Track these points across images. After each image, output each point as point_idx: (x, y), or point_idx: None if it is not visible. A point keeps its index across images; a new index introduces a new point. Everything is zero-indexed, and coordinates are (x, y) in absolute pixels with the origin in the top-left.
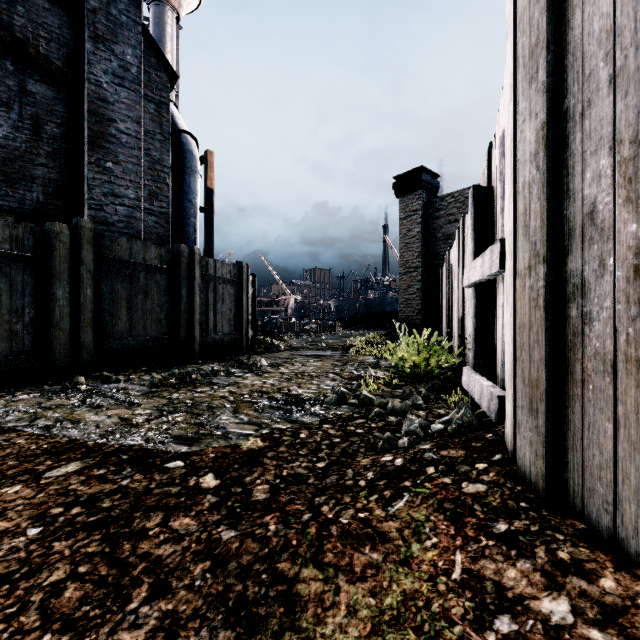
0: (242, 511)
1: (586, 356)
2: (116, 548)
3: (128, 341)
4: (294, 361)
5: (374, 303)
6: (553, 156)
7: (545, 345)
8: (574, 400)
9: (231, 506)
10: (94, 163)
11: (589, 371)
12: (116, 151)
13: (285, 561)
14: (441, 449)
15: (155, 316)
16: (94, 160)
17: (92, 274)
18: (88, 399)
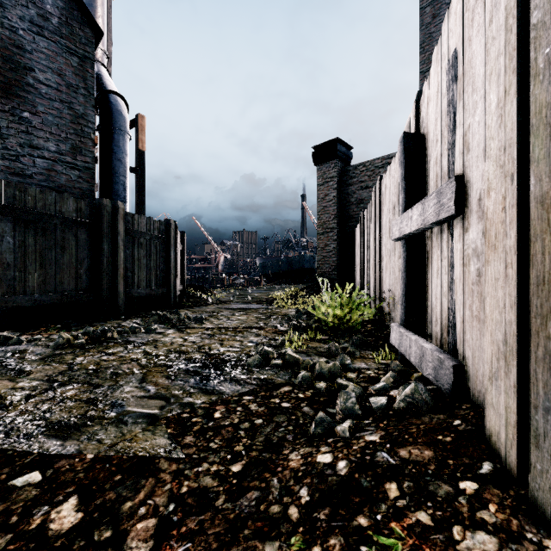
0: None
1: None
2: None
3: (41, 297)
4: (220, 315)
5: (294, 261)
6: None
7: None
8: None
9: None
10: (8, 111)
11: None
12: (34, 101)
13: None
14: (397, 447)
15: (74, 271)
16: (8, 108)
17: None
18: None
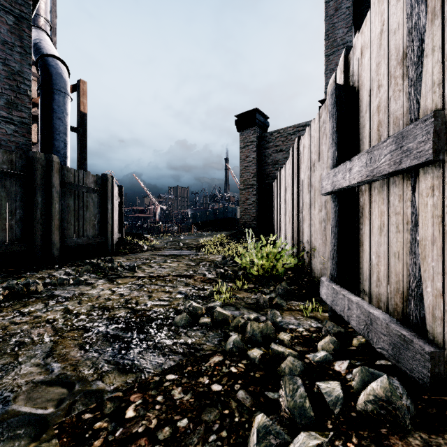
0: None
1: None
2: None
3: None
4: (152, 262)
5: (219, 212)
6: None
7: None
8: None
9: None
10: None
11: None
12: None
13: None
14: None
15: (3, 222)
16: None
17: None
18: None
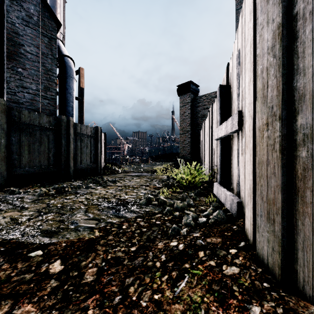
0: (73, 293)
1: None
2: None
3: (29, 169)
4: (125, 179)
5: (167, 148)
6: (286, 46)
7: (281, 176)
8: (304, 216)
9: (66, 289)
10: (10, 68)
11: None
12: (24, 62)
13: None
14: (206, 237)
15: (46, 155)
16: (10, 66)
17: (5, 130)
18: None
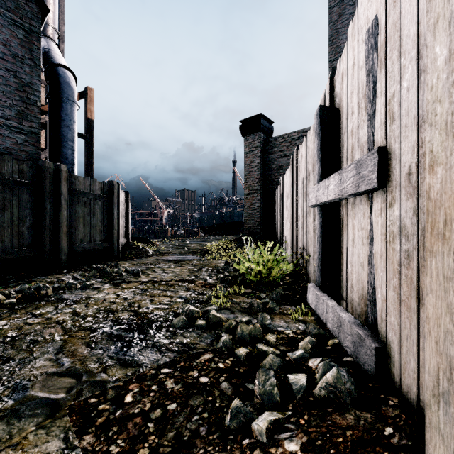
0: None
1: None
2: None
3: None
4: (156, 267)
5: (226, 215)
6: None
7: None
8: None
9: None
10: None
11: None
12: None
13: None
14: None
15: (15, 229)
16: None
17: None
18: None
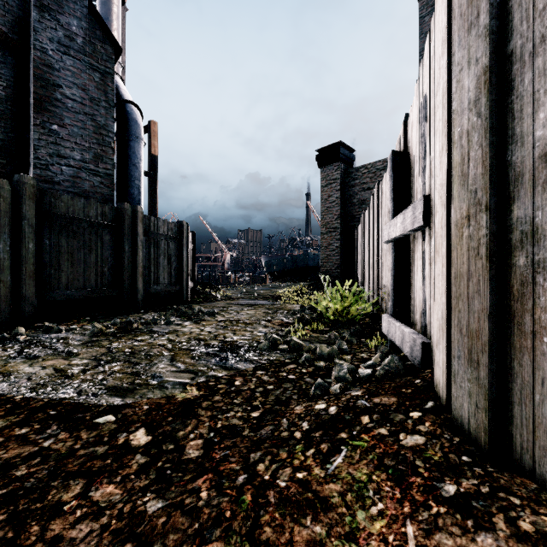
0: (172, 473)
1: (539, 307)
2: (21, 531)
3: (72, 292)
4: (230, 310)
5: (299, 259)
6: (497, 101)
7: (488, 295)
8: (522, 352)
9: (161, 467)
10: (39, 125)
11: (543, 323)
12: (62, 115)
13: (217, 540)
14: (373, 396)
15: (99, 269)
16: (39, 122)
17: (34, 229)
18: (25, 350)
